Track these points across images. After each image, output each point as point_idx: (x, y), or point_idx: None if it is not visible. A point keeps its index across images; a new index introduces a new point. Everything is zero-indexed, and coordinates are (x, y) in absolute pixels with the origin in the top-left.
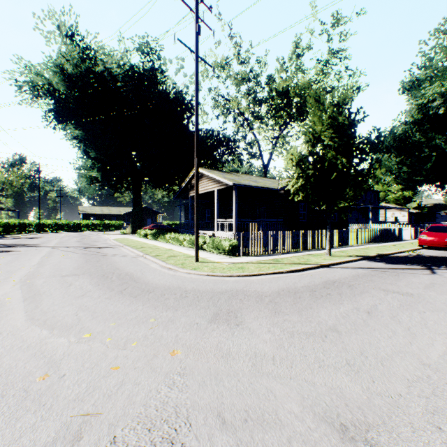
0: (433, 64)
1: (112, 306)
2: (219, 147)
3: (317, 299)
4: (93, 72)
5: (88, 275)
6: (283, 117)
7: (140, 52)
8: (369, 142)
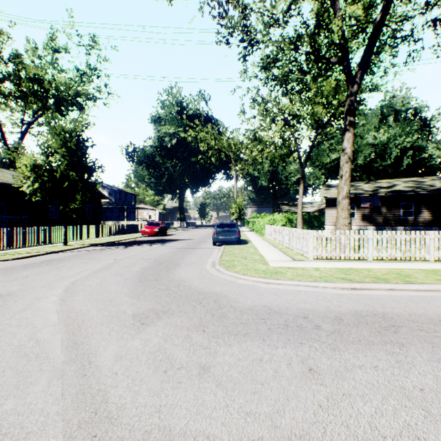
0: (166, 112)
1: None
2: None
3: (27, 268)
4: None
5: None
6: (38, 104)
7: None
8: (94, 164)
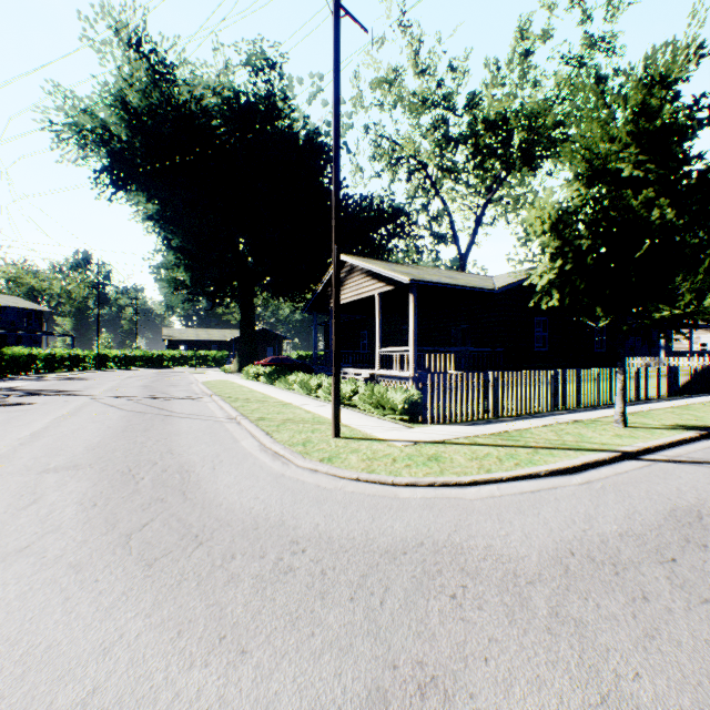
0: None
1: (57, 615)
2: (383, 224)
3: None
4: (171, 102)
5: (98, 469)
6: (494, 169)
7: (249, 66)
8: None
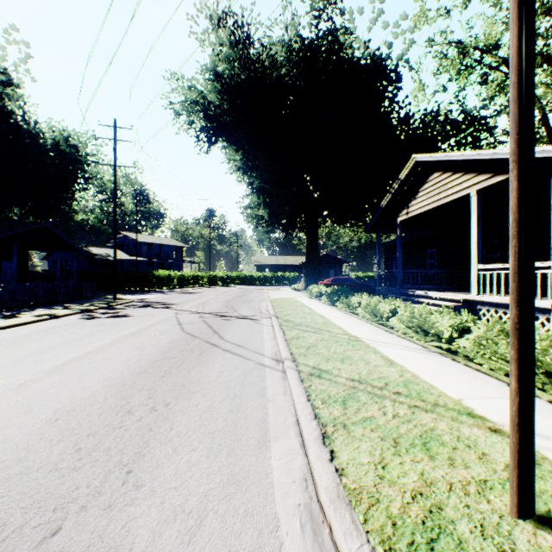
0: None
1: None
2: (451, 134)
3: None
4: (247, 59)
5: None
6: None
7: (312, 10)
8: None
